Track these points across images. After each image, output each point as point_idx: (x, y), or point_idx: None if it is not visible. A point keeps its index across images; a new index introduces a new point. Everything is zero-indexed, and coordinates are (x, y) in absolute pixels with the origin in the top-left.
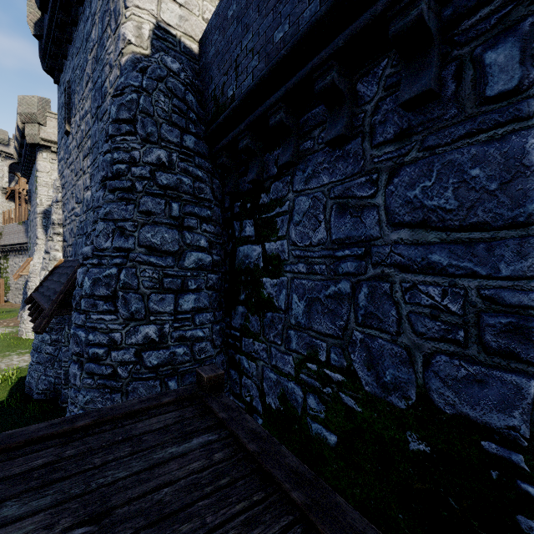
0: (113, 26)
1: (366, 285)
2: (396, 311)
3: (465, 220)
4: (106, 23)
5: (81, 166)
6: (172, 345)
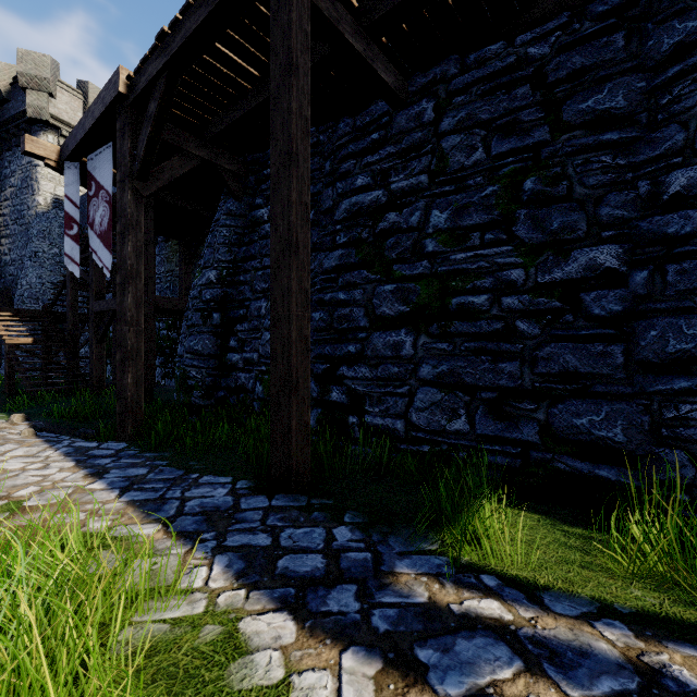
0: (31, 192)
1: None
2: None
3: None
4: (25, 186)
5: None
6: None
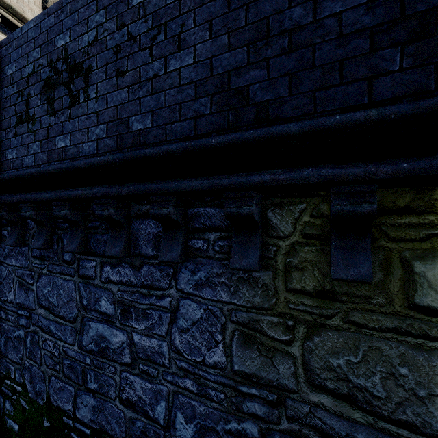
0: None
1: (30, 335)
2: (40, 352)
3: (59, 313)
4: None
5: None
6: None
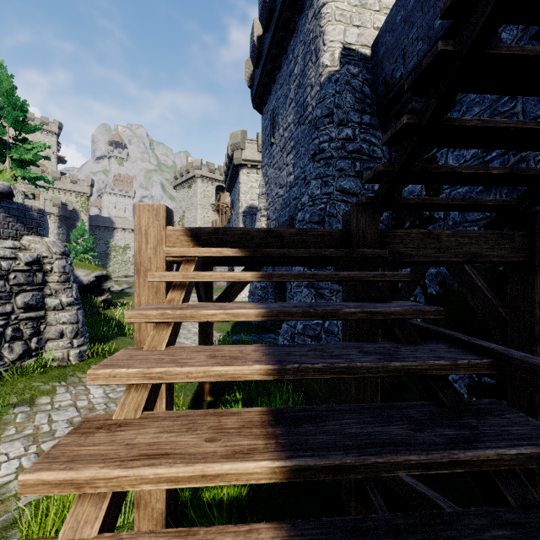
0: (314, 60)
1: None
2: None
3: None
4: (307, 60)
5: (284, 162)
6: None
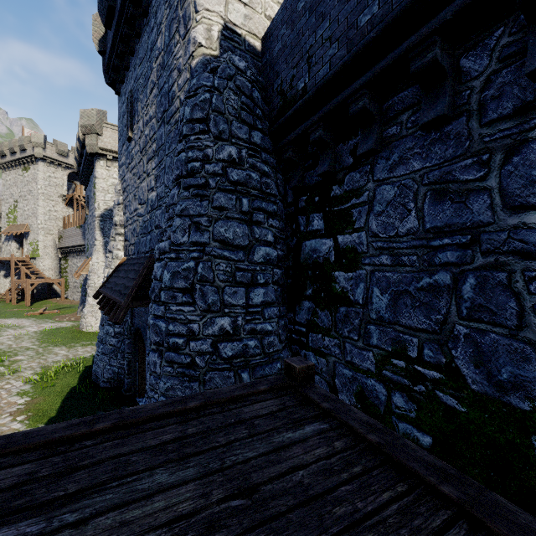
0: (183, 31)
1: (473, 276)
2: (516, 303)
3: None
4: (174, 30)
5: (145, 169)
6: (244, 337)
